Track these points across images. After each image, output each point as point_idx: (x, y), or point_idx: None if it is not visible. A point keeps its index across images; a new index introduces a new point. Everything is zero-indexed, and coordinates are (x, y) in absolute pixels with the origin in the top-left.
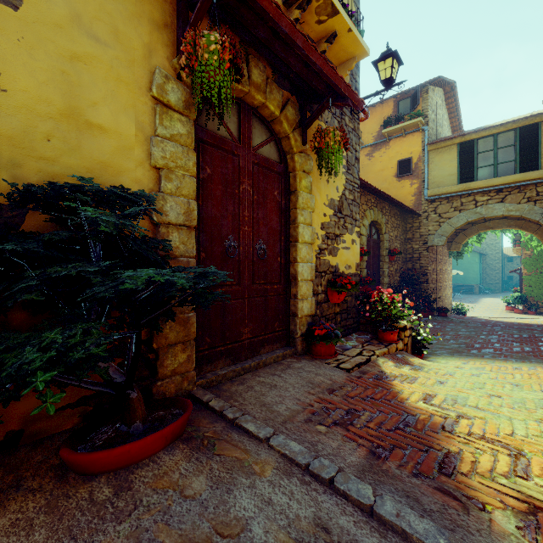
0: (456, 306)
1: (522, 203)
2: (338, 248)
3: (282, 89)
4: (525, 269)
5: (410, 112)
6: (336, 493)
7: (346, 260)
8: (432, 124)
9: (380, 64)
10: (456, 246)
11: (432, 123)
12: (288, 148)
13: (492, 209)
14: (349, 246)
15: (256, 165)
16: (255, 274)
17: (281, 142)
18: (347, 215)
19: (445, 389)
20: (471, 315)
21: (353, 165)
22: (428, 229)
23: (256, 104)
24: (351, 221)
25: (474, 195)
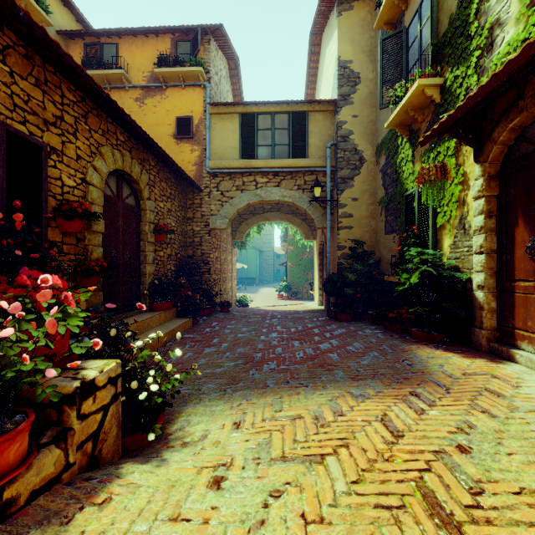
0: (241, 298)
1: (294, 190)
2: None
3: None
4: (290, 262)
5: (190, 59)
6: None
7: None
8: (215, 87)
9: None
10: (240, 235)
11: (215, 86)
12: None
13: (270, 192)
14: None
15: None
16: None
17: None
18: None
19: None
20: (253, 305)
21: None
22: (210, 208)
23: None
24: None
25: (255, 175)
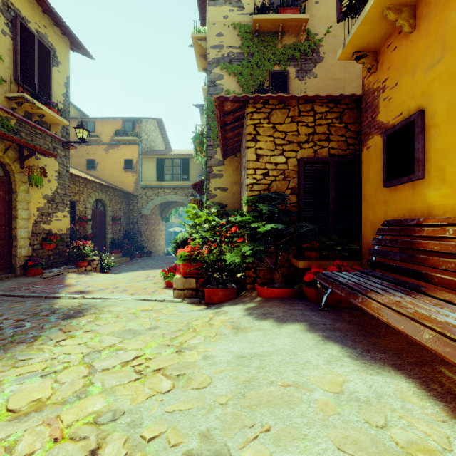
0: (167, 250)
1: (183, 196)
2: (51, 220)
3: (6, 141)
4: None
5: (132, 131)
6: (12, 297)
7: (59, 226)
8: (145, 141)
9: (77, 130)
10: (165, 215)
11: (145, 141)
12: (11, 170)
13: (171, 197)
14: (62, 219)
15: None
16: None
17: (5, 166)
18: (59, 202)
19: (91, 279)
20: None
21: (65, 174)
22: (142, 205)
23: None
24: (63, 205)
25: (164, 188)
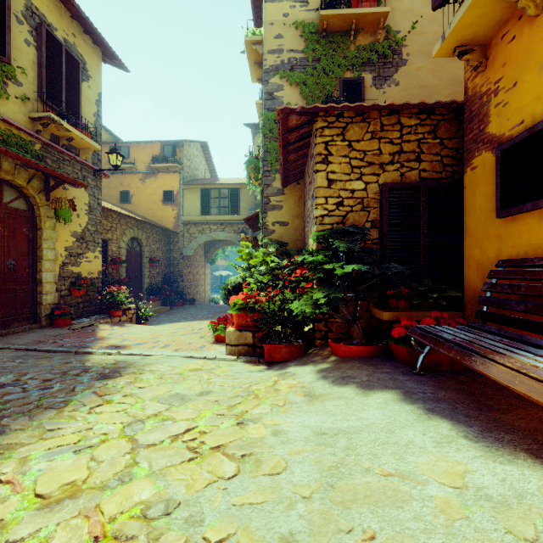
0: (213, 298)
1: (232, 233)
2: (81, 261)
3: (30, 169)
4: None
5: (172, 157)
6: (37, 351)
7: (89, 269)
8: (188, 169)
9: (110, 155)
10: (211, 255)
11: (188, 168)
12: (35, 202)
13: (218, 234)
14: (92, 260)
15: (7, 214)
16: (7, 280)
17: (29, 198)
18: (90, 241)
19: (127, 331)
20: None
21: (96, 208)
22: (183, 244)
23: (7, 179)
24: (94, 244)
25: (210, 224)
